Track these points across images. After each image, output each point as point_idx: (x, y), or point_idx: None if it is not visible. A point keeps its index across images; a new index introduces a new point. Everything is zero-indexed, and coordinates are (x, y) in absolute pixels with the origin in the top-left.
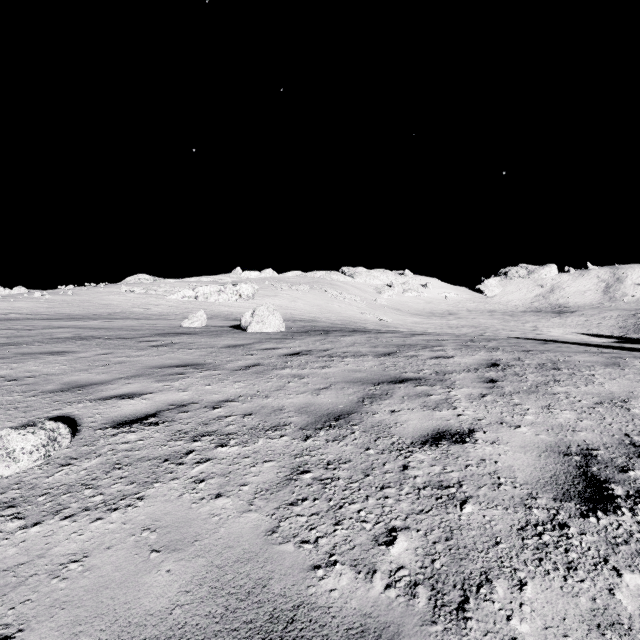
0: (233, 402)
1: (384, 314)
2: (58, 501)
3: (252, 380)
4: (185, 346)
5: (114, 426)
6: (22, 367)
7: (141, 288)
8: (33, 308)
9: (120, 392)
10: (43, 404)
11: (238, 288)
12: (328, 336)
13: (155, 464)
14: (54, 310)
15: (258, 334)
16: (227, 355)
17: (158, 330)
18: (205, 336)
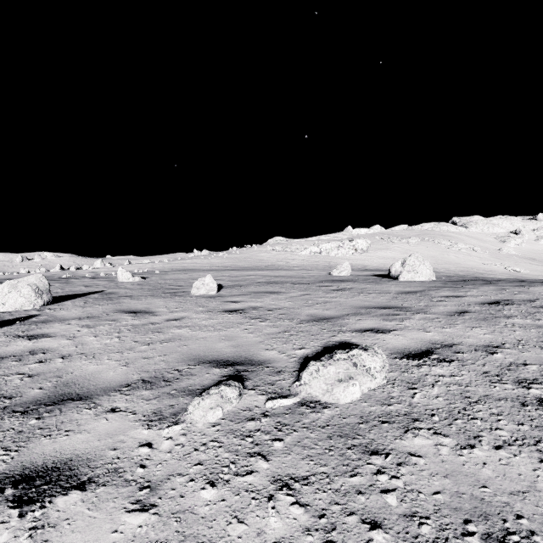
0: (504, 349)
1: (515, 264)
2: (459, 425)
3: (488, 327)
4: (361, 291)
5: (405, 357)
6: (265, 301)
7: (280, 247)
8: (221, 263)
9: (365, 326)
10: (317, 330)
11: (354, 243)
12: (501, 286)
13: (515, 406)
14: (233, 264)
15: (414, 282)
16: (415, 300)
17: (319, 278)
18: (366, 283)
